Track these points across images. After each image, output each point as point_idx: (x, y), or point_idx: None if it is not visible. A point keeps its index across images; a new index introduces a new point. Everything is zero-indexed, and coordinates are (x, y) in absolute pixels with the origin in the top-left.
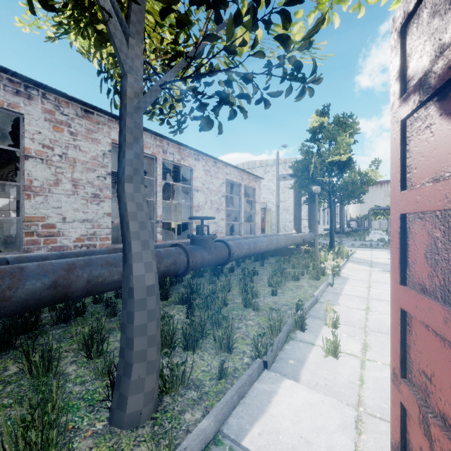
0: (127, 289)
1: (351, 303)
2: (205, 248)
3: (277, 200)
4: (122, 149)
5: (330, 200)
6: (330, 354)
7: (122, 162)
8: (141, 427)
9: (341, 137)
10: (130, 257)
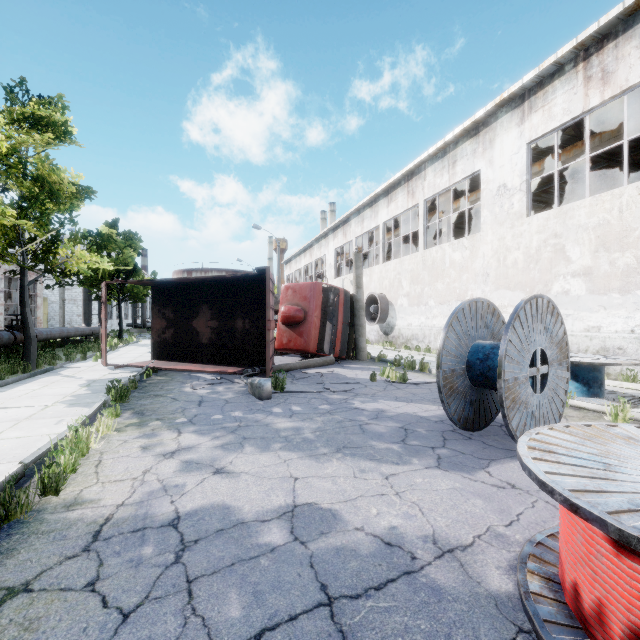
0: (28, 336)
1: (113, 355)
2: (22, 332)
3: (61, 291)
4: (23, 298)
5: (119, 299)
6: (96, 361)
7: (24, 302)
8: (35, 370)
9: (127, 251)
10: (29, 328)
